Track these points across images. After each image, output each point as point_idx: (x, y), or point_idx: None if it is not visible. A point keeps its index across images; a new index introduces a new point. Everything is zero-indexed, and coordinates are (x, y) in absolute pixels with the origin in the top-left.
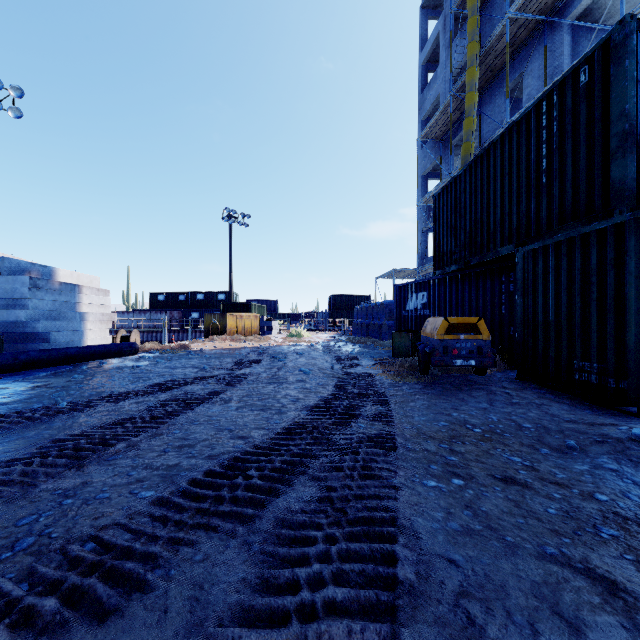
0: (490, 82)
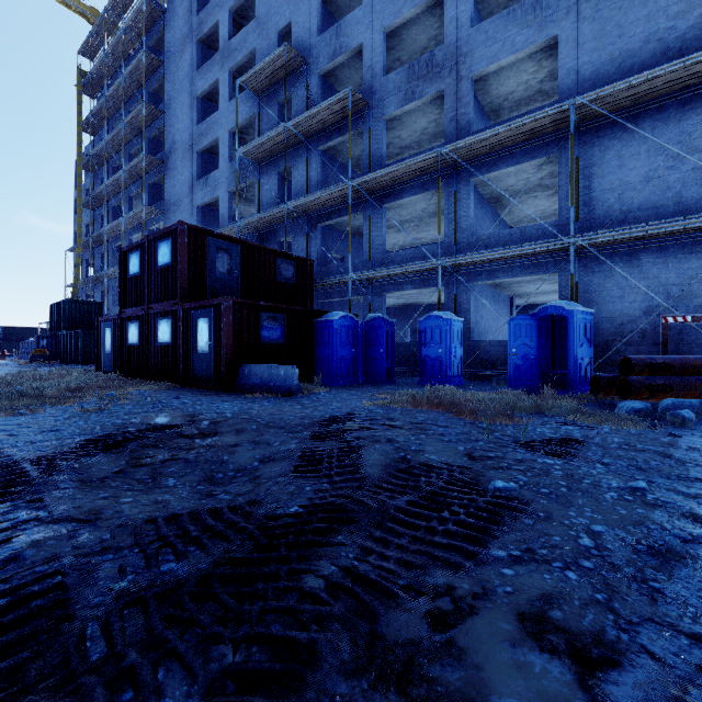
0: (97, 246)
